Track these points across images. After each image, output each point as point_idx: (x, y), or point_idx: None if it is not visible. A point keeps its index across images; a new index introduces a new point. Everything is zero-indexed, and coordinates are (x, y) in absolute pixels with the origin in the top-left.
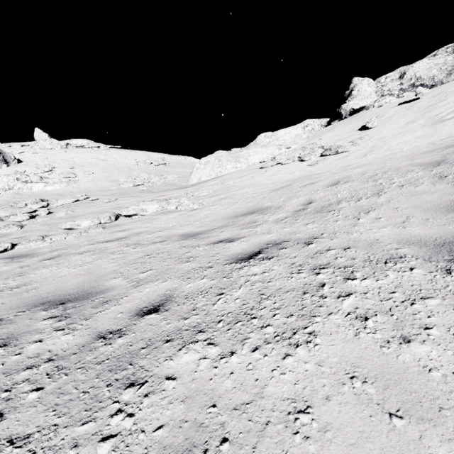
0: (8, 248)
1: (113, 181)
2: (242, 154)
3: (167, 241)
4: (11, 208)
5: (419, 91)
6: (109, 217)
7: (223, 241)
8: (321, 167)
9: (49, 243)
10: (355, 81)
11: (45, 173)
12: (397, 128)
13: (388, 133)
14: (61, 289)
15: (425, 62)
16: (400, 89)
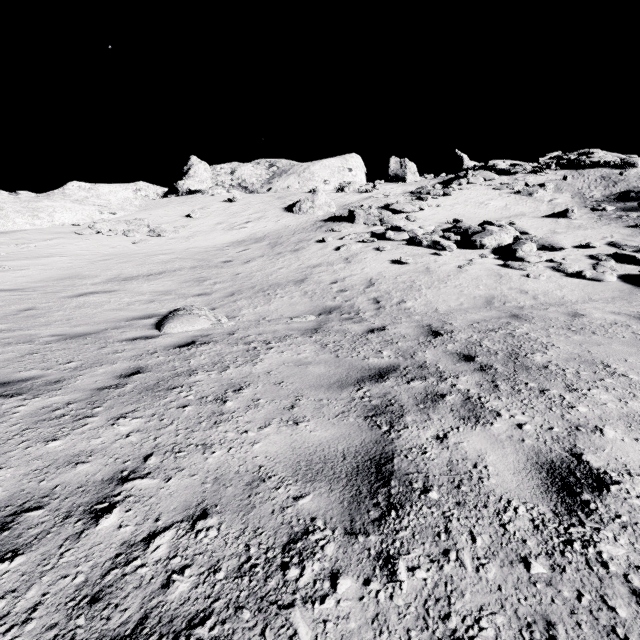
0: None
1: None
2: (43, 208)
3: None
4: None
5: (236, 196)
6: None
7: (52, 292)
8: (143, 247)
9: None
10: (194, 160)
11: None
12: (210, 225)
13: (203, 228)
14: None
15: (249, 168)
16: (231, 184)
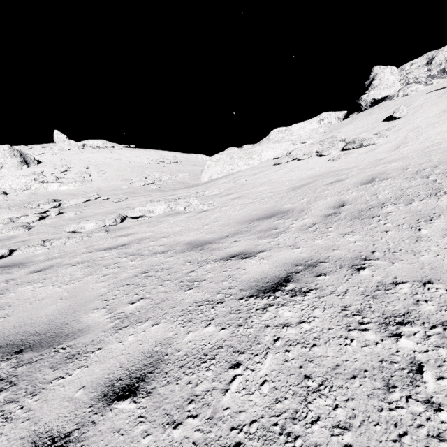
0: (5, 255)
1: (125, 180)
2: (255, 151)
3: (170, 252)
4: (23, 209)
5: None
6: (114, 219)
7: (236, 256)
8: (344, 162)
9: (47, 249)
10: (376, 69)
11: (61, 173)
12: (432, 116)
13: (421, 122)
14: (30, 321)
15: None
16: (428, 75)
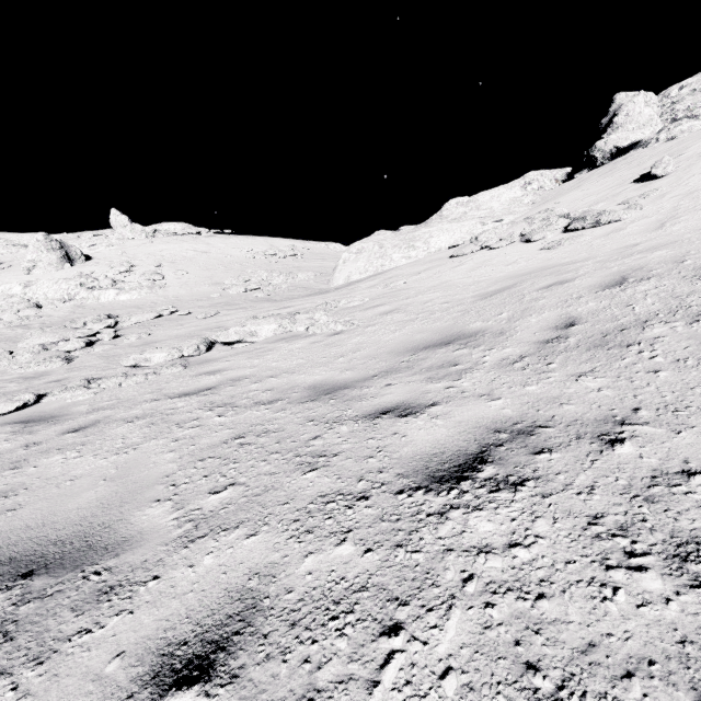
0: (30, 402)
1: (215, 285)
2: (419, 235)
3: (281, 401)
4: (63, 330)
5: None
6: (196, 346)
7: (390, 412)
8: (569, 250)
9: (93, 394)
10: (620, 98)
11: (120, 274)
12: None
13: None
14: (52, 519)
15: None
16: None
